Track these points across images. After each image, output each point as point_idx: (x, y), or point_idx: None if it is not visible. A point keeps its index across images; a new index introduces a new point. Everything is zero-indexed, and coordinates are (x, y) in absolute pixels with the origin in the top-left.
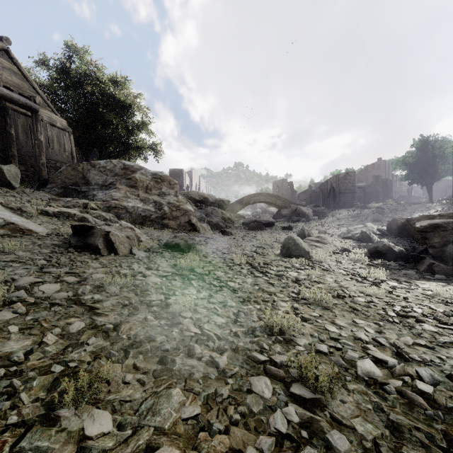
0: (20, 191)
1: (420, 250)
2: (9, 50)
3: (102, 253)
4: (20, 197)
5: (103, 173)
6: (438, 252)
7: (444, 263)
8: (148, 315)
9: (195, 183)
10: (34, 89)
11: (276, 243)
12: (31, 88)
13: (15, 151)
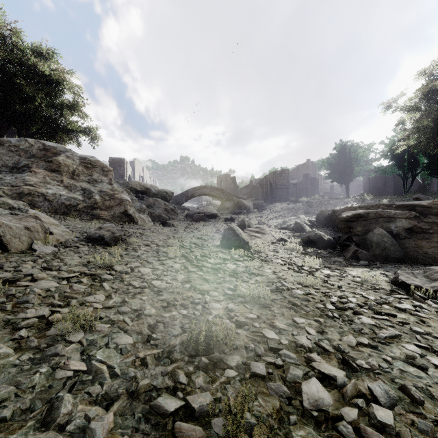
0: None
1: (344, 239)
2: None
3: None
4: None
5: (15, 153)
6: (361, 240)
7: (366, 250)
8: (3, 347)
9: (139, 174)
10: None
11: (217, 234)
12: None
13: None
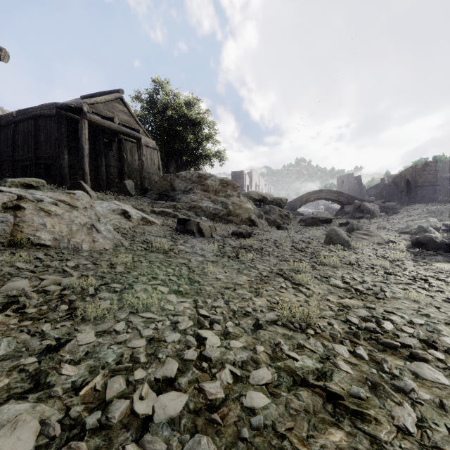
0: (135, 197)
1: None
2: (123, 98)
3: (196, 235)
4: (136, 201)
5: (184, 181)
6: None
7: None
8: (229, 259)
9: (255, 183)
10: (136, 122)
11: (325, 235)
12: (134, 121)
13: (126, 169)
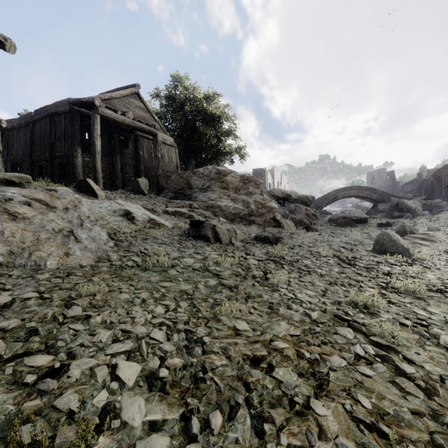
0: (148, 196)
1: None
2: (139, 93)
3: (211, 241)
4: (149, 201)
5: (202, 178)
6: None
7: None
8: (255, 282)
9: (277, 181)
10: (153, 118)
11: (368, 239)
12: (151, 117)
13: (142, 167)
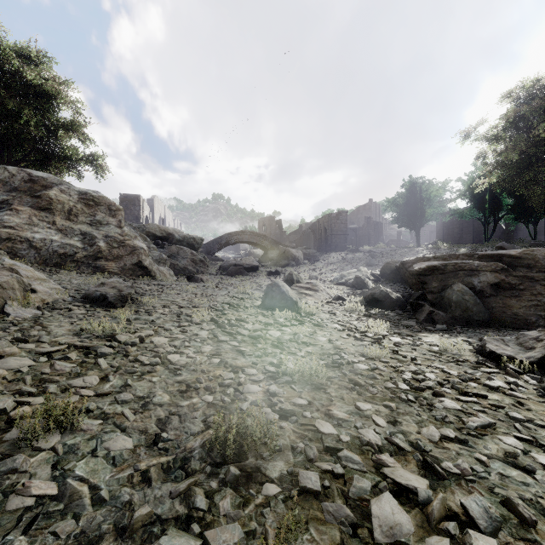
0: None
1: (416, 297)
2: None
3: None
4: None
5: None
6: (437, 298)
7: (443, 311)
8: None
9: (159, 215)
10: None
11: (258, 291)
12: None
13: None
